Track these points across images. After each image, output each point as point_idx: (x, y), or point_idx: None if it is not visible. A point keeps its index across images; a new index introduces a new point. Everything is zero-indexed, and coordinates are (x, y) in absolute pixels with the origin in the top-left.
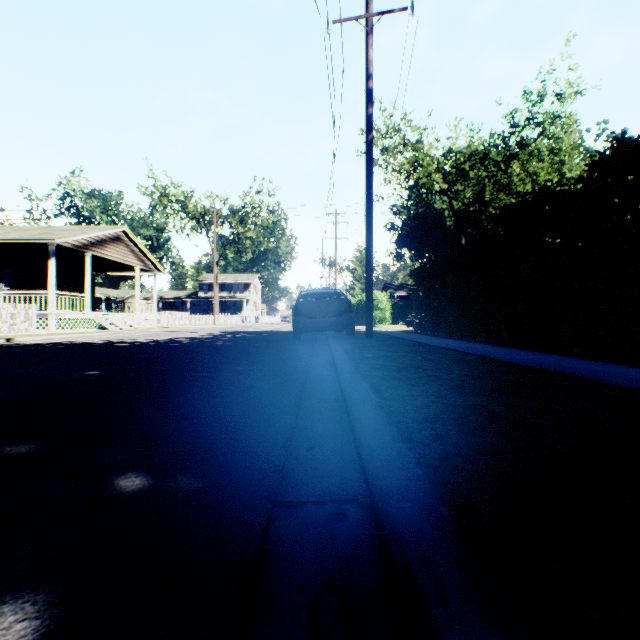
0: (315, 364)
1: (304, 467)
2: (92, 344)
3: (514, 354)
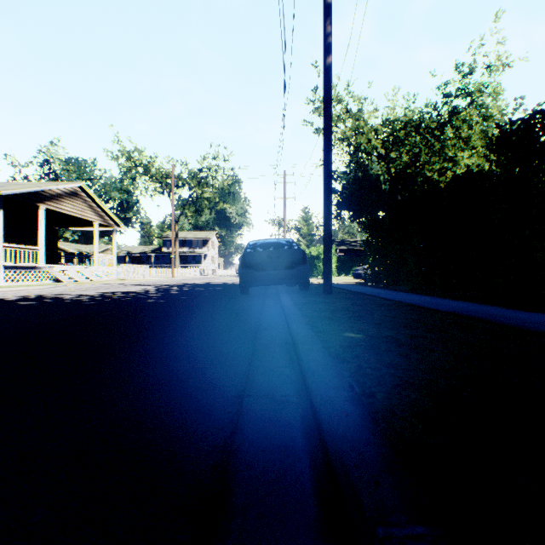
0: (261, 353)
1: None
2: None
3: None
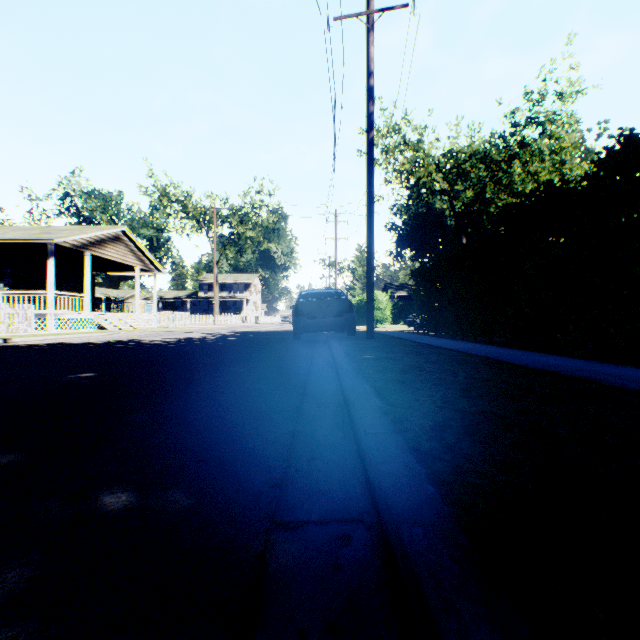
0: (316, 366)
1: (305, 480)
2: (90, 345)
3: (519, 355)
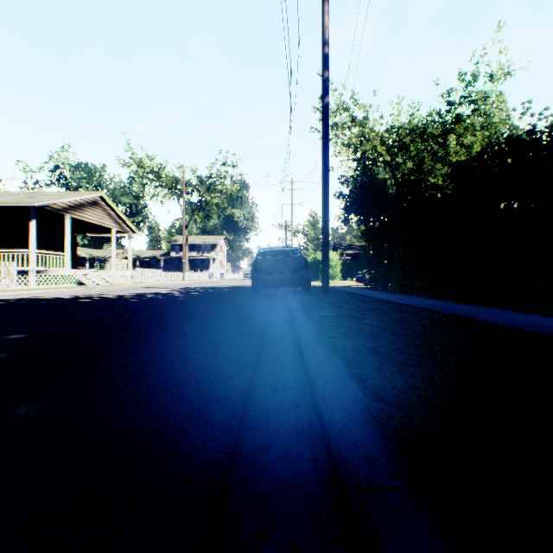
0: (272, 324)
1: None
2: (56, 300)
3: (485, 312)
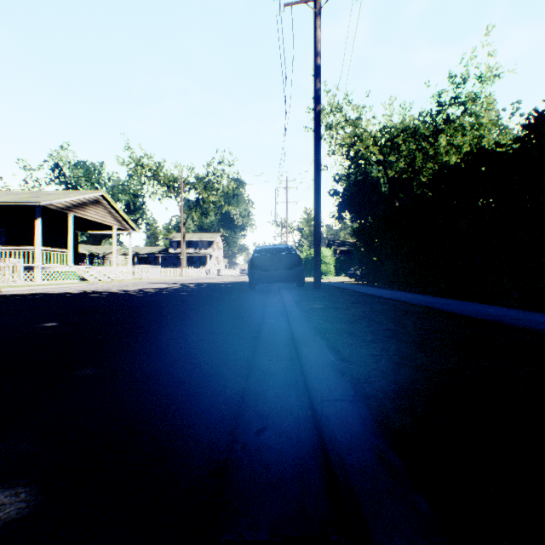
0: (268, 314)
1: (252, 465)
2: (67, 294)
3: (456, 305)
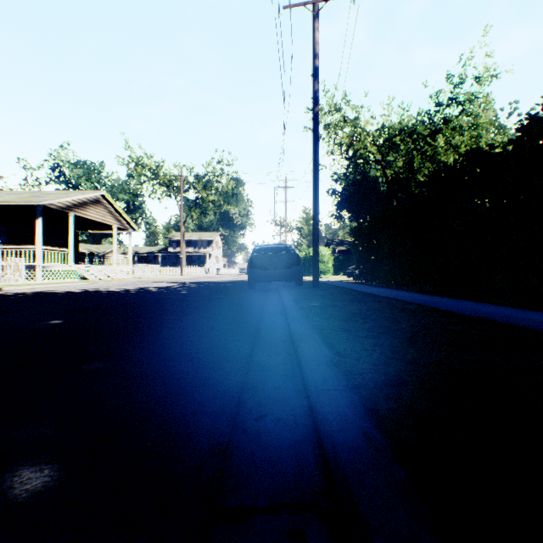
0: (267, 312)
1: (252, 446)
2: (69, 293)
3: (451, 303)
